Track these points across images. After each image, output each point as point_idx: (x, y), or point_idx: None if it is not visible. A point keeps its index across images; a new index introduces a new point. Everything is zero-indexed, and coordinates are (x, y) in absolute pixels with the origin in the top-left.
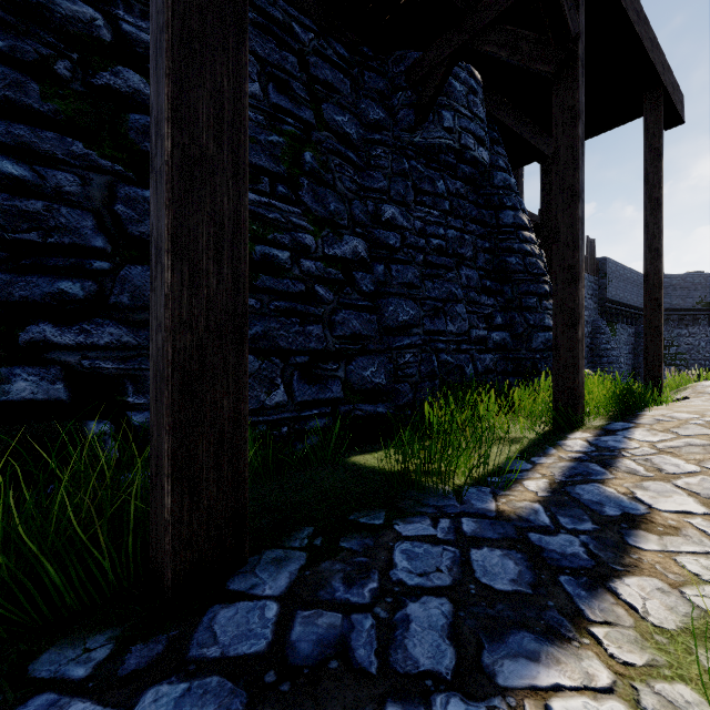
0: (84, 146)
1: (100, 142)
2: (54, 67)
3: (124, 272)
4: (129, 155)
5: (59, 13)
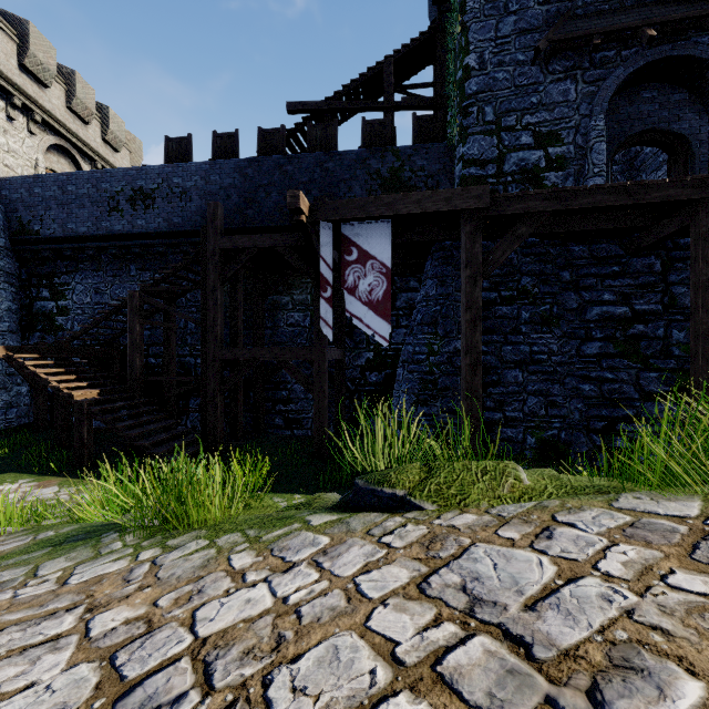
0: (627, 361)
1: (631, 357)
2: (615, 335)
3: (645, 405)
4: (640, 359)
5: (615, 316)
